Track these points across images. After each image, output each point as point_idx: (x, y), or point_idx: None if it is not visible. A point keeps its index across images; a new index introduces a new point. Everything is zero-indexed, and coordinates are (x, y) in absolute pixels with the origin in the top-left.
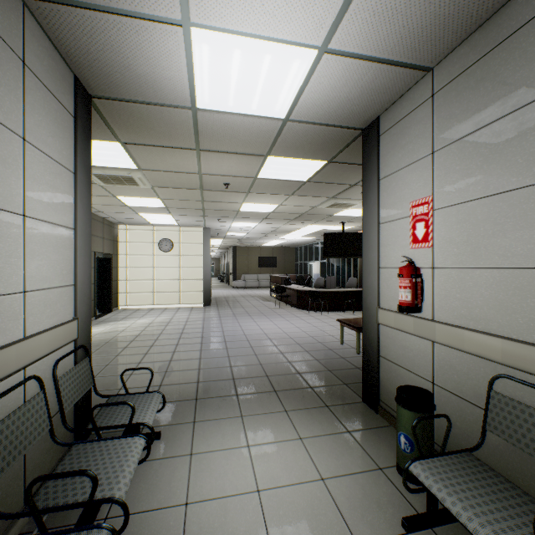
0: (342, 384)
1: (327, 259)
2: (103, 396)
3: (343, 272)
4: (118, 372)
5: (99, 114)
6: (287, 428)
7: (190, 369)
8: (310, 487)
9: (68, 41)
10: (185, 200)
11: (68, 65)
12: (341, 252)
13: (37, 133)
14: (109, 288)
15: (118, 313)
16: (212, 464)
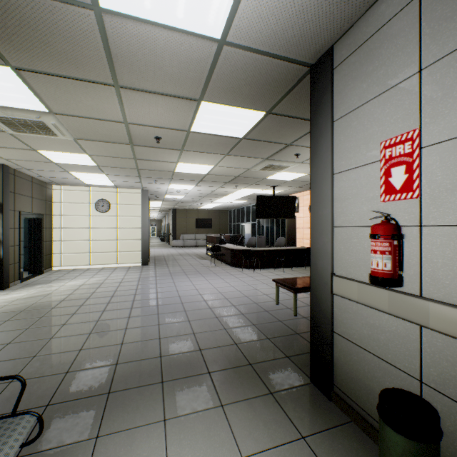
0: (284, 358)
1: (257, 221)
2: None
3: (272, 232)
4: (18, 354)
5: None
6: (223, 438)
7: (111, 344)
8: None
9: None
10: (117, 157)
11: None
12: (272, 214)
13: None
14: (39, 249)
15: (49, 274)
16: None
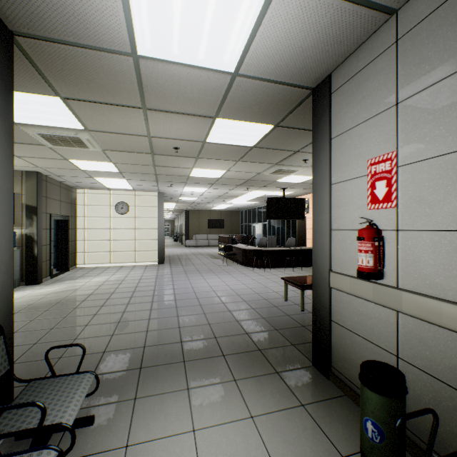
0: (290, 346)
1: (268, 221)
2: (21, 381)
3: (282, 232)
4: (62, 337)
5: (28, 59)
6: (236, 403)
7: (137, 331)
8: None
9: None
10: (138, 164)
11: None
12: (282, 215)
13: None
14: (66, 248)
15: (75, 271)
16: None
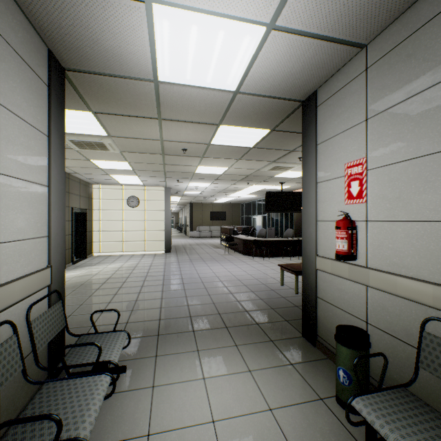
0: (284, 321)
1: (268, 213)
2: (74, 335)
3: (281, 224)
4: (90, 311)
5: (72, 85)
6: (237, 361)
7: (153, 307)
8: (260, 417)
9: (41, 15)
10: (149, 163)
11: (42, 39)
12: (280, 208)
13: (11, 98)
14: (84, 238)
15: (92, 258)
16: (172, 396)
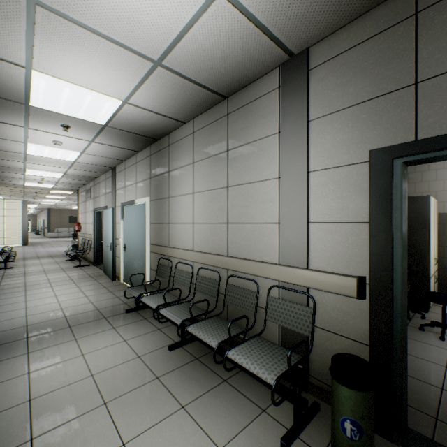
0: None
1: None
2: None
3: None
4: None
5: None
6: (52, 259)
7: (20, 256)
8: (52, 261)
9: None
10: (14, 193)
11: None
12: None
13: None
14: None
15: None
16: (30, 261)
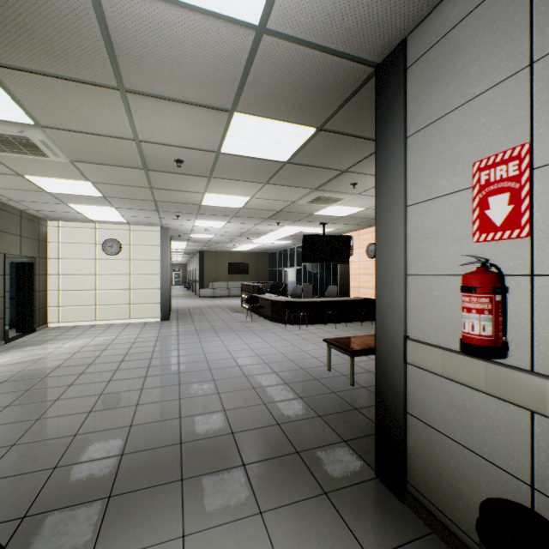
0: (341, 443)
1: (303, 265)
2: None
3: (321, 279)
4: None
5: None
6: None
7: (116, 426)
8: None
9: None
10: (127, 185)
11: None
12: (322, 257)
13: None
14: (31, 301)
15: (44, 332)
16: None
